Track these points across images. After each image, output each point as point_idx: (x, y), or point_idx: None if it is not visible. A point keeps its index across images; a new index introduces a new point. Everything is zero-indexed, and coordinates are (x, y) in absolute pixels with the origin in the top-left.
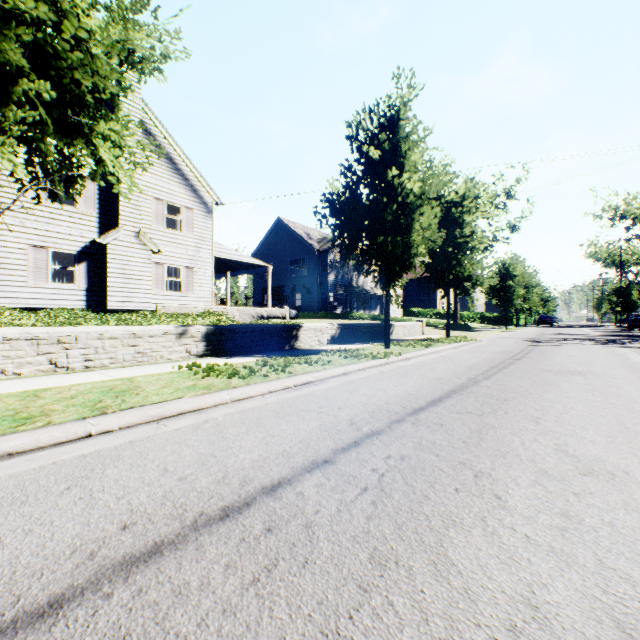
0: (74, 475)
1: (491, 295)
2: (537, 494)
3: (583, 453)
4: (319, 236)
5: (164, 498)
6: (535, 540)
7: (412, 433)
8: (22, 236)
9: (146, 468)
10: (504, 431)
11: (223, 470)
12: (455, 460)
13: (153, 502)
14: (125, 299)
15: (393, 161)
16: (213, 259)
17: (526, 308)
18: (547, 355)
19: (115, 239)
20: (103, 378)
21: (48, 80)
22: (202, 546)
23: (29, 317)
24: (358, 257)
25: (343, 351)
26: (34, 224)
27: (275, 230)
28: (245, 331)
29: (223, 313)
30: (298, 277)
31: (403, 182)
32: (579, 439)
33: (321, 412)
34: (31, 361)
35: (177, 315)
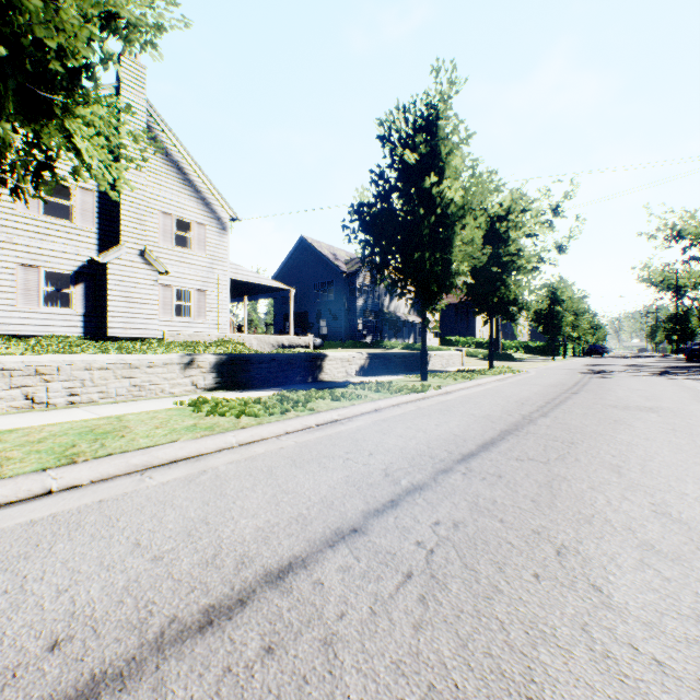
0: (9, 553)
1: (537, 322)
2: (651, 583)
3: (692, 517)
4: (347, 257)
5: (124, 592)
6: (672, 669)
7: (464, 488)
8: (9, 254)
9: (111, 541)
10: (581, 485)
11: (215, 544)
12: (526, 528)
13: (107, 599)
14: (128, 325)
15: (431, 167)
16: (228, 281)
17: (574, 336)
18: (606, 388)
19: (116, 258)
20: (87, 416)
21: (3, 41)
22: (163, 683)
23: (17, 345)
24: (391, 277)
25: (374, 384)
26: (23, 240)
27: (298, 250)
28: (261, 361)
29: (239, 341)
30: (323, 302)
31: (442, 191)
32: (680, 496)
33: (348, 459)
34: (2, 396)
35: (187, 344)
